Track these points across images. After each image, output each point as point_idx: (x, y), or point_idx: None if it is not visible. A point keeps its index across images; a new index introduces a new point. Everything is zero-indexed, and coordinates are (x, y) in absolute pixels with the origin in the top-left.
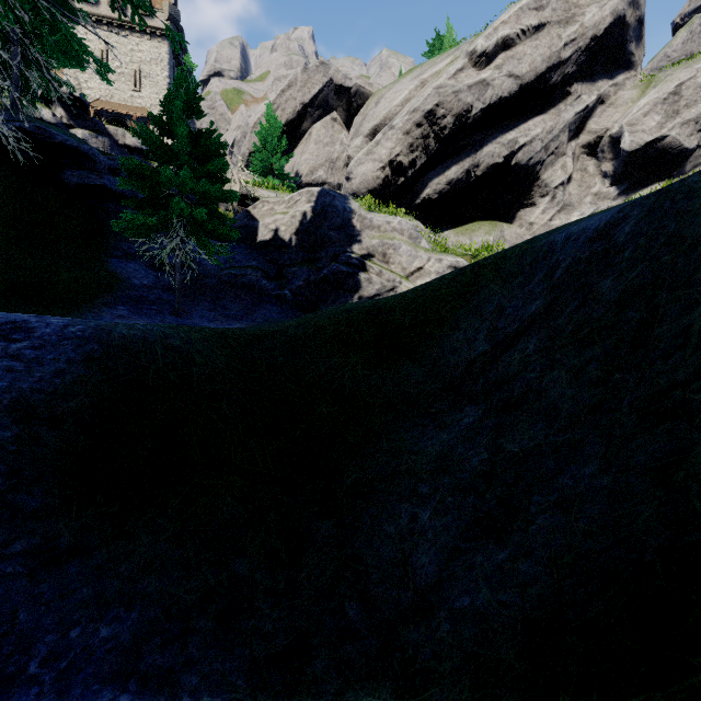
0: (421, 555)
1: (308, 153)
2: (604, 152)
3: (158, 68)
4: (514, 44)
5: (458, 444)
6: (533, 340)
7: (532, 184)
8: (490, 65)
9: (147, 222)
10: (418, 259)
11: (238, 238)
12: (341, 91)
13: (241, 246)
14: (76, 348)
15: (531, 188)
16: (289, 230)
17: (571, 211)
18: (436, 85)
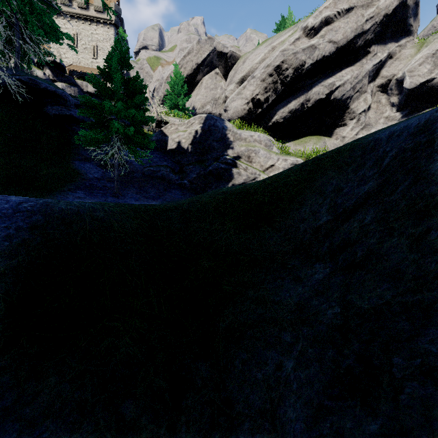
0: (287, 408)
1: (200, 95)
2: (392, 90)
3: (108, 44)
4: (332, 21)
5: (312, 296)
6: (370, 212)
7: (344, 111)
8: (317, 35)
9: (96, 137)
10: (271, 159)
11: (155, 147)
12: (221, 55)
13: (157, 153)
14: (25, 219)
15: (344, 114)
16: (187, 142)
17: (370, 129)
18: (282, 49)
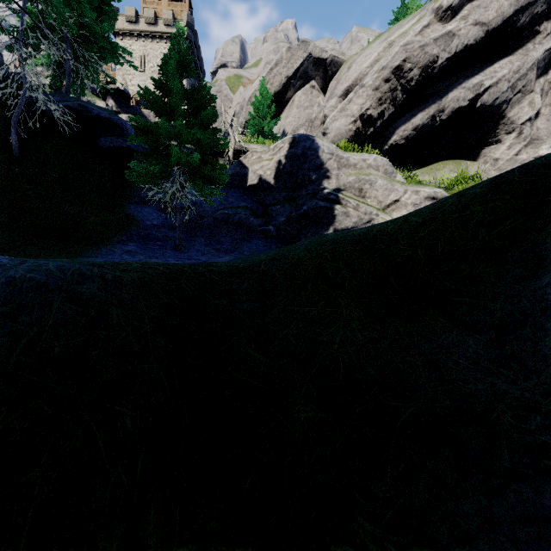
0: None
1: (291, 117)
2: None
3: None
4: None
5: None
6: None
7: (498, 123)
8: (455, 17)
9: (151, 170)
10: (394, 192)
11: (231, 184)
12: (318, 62)
13: (234, 191)
14: None
15: (496, 127)
16: (274, 174)
17: (539, 145)
18: (403, 43)
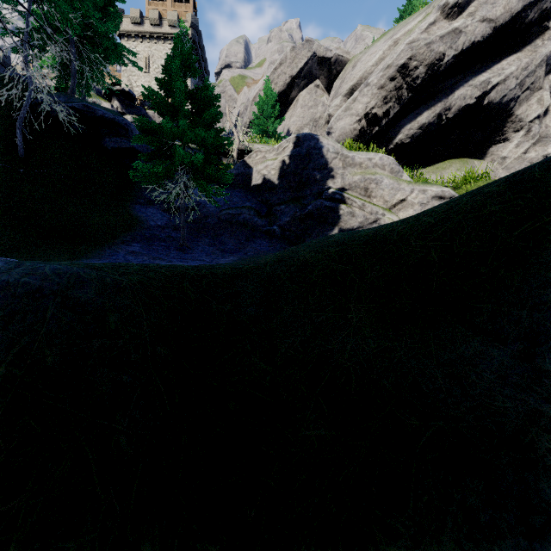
0: None
1: (295, 116)
2: None
3: None
4: None
5: None
6: None
7: (505, 120)
8: (462, 14)
9: (155, 170)
10: (401, 191)
11: (236, 184)
12: (322, 62)
13: (238, 191)
14: None
15: (504, 125)
16: (278, 173)
17: (548, 143)
18: (409, 41)
